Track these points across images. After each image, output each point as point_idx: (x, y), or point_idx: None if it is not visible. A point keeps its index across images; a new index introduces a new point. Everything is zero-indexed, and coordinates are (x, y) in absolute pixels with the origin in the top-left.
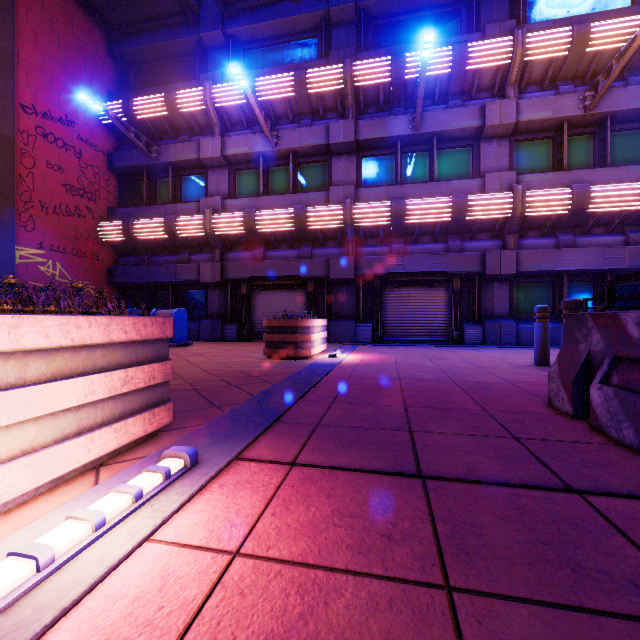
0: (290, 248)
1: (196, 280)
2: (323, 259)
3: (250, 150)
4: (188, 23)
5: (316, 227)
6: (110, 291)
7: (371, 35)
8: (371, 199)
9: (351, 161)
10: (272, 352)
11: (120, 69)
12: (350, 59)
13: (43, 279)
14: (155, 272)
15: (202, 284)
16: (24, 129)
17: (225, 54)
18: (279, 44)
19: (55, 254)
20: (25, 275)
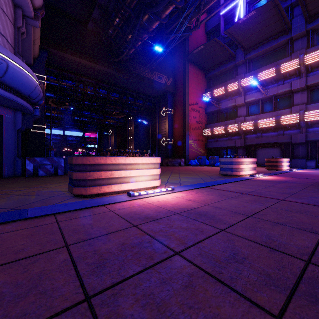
0: (273, 131)
1: (234, 146)
2: (289, 135)
3: (255, 98)
4: (231, 61)
5: (285, 123)
6: (205, 150)
7: (315, 37)
8: (314, 108)
9: (304, 93)
10: (268, 168)
11: (208, 81)
12: (302, 56)
13: (192, 148)
14: (220, 144)
15: (236, 147)
16: (189, 110)
17: (245, 66)
18: (267, 54)
19: (194, 141)
20: (189, 147)
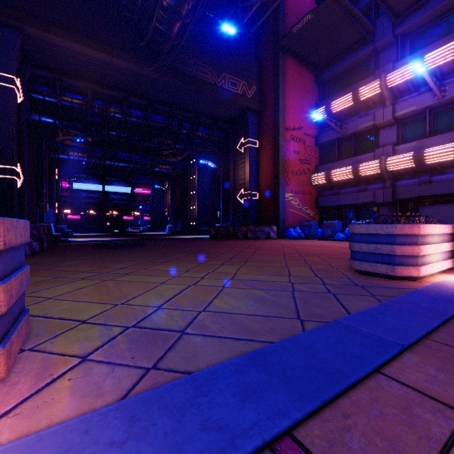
0: None
1: (372, 201)
2: None
3: (417, 107)
4: (366, 43)
5: None
6: (316, 211)
7: None
8: None
9: None
10: None
11: (321, 88)
12: None
13: (292, 207)
14: (343, 199)
15: (375, 204)
16: (286, 139)
17: (393, 48)
18: (444, 18)
19: (296, 195)
20: (287, 206)
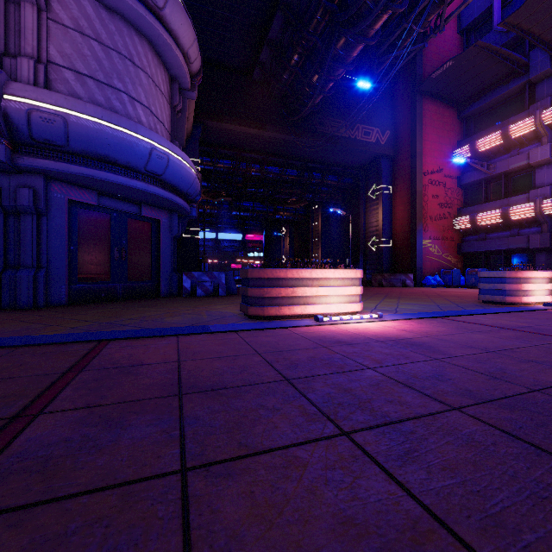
0: None
1: (525, 247)
2: None
3: None
4: (518, 76)
5: None
6: (458, 258)
7: None
8: None
9: None
10: None
11: (465, 124)
12: None
13: (430, 254)
14: (491, 244)
15: (530, 249)
16: (424, 184)
17: None
18: None
19: (435, 241)
20: (424, 253)
